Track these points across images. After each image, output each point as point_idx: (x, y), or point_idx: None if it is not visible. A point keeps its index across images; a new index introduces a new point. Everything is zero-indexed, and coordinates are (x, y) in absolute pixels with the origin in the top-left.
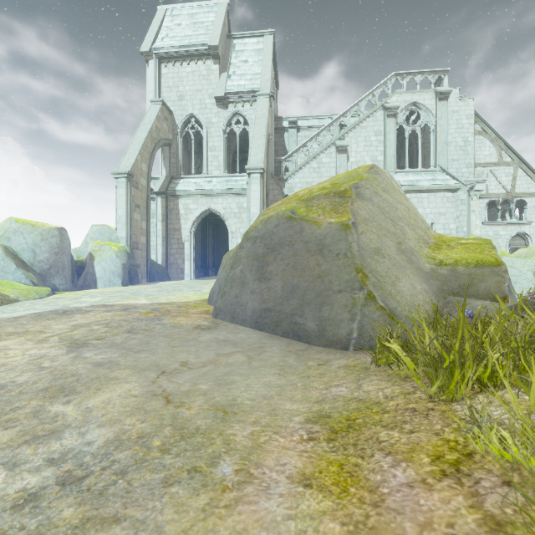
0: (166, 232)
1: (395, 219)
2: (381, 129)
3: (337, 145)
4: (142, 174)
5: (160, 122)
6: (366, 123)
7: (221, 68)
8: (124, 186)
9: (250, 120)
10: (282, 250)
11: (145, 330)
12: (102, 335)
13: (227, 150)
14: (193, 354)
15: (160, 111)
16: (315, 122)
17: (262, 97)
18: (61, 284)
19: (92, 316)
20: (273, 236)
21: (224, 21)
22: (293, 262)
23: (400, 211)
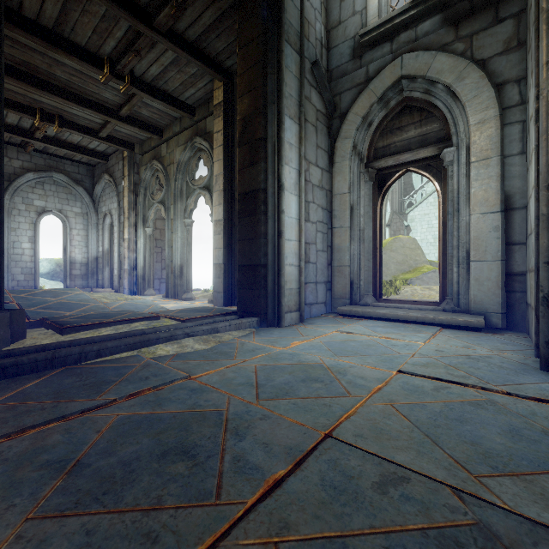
0: None
1: (388, 263)
2: None
3: None
4: None
5: None
6: None
7: None
8: None
9: None
10: None
11: None
12: None
13: None
14: None
15: None
16: None
17: None
18: None
19: None
20: None
21: None
22: None
23: (396, 259)
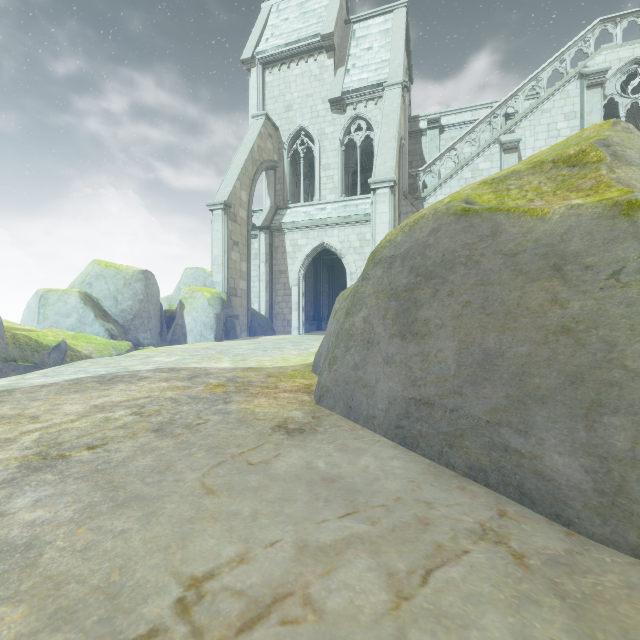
0: (271, 276)
1: None
2: (576, 110)
3: (502, 140)
4: (241, 204)
5: (263, 140)
6: (550, 103)
7: (337, 62)
8: (221, 220)
9: (375, 124)
10: (449, 275)
11: (186, 427)
12: (108, 435)
13: (345, 168)
14: (238, 533)
15: (264, 127)
16: (467, 116)
17: (391, 88)
18: (146, 338)
19: (137, 388)
20: (428, 251)
21: (341, 1)
22: (481, 299)
23: None
